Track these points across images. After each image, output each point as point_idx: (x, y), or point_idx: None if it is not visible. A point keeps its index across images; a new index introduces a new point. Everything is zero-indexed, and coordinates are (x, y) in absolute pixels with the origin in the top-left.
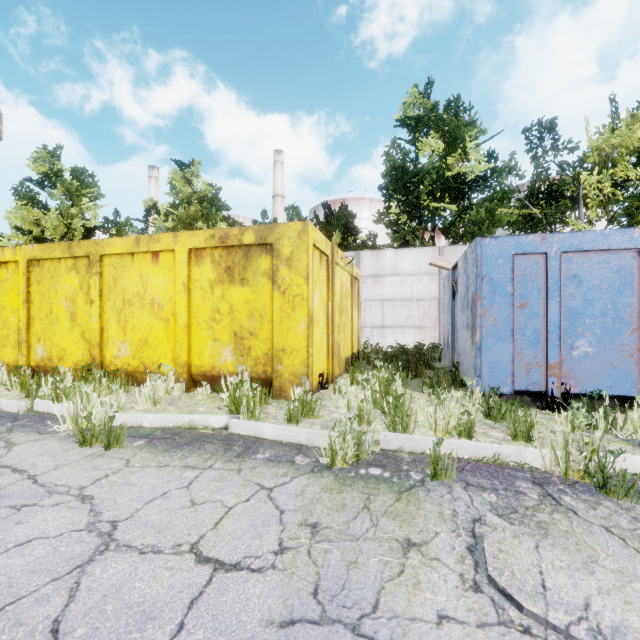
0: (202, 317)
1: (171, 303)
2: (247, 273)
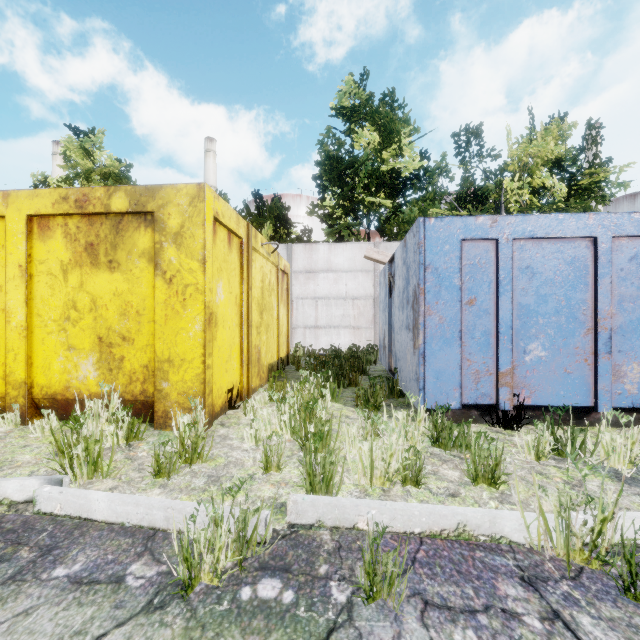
0: (50, 315)
1: (1, 294)
2: (118, 253)
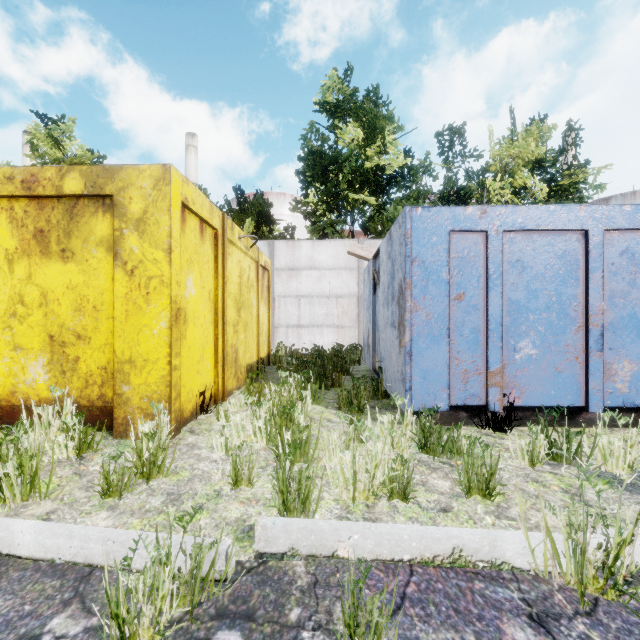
0: None
1: None
2: (72, 241)
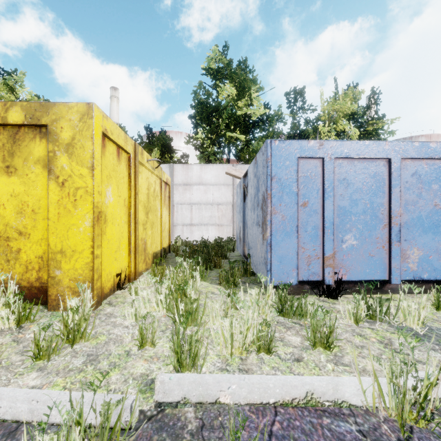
0: None
1: None
2: (15, 159)
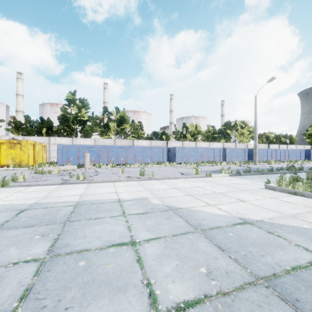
0: (4, 155)
1: None
2: (15, 147)
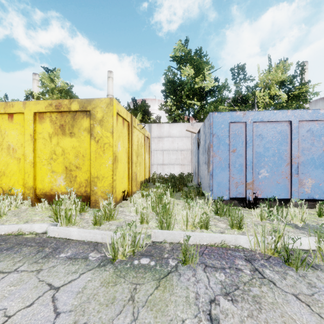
0: (43, 157)
1: (22, 148)
2: (74, 129)
